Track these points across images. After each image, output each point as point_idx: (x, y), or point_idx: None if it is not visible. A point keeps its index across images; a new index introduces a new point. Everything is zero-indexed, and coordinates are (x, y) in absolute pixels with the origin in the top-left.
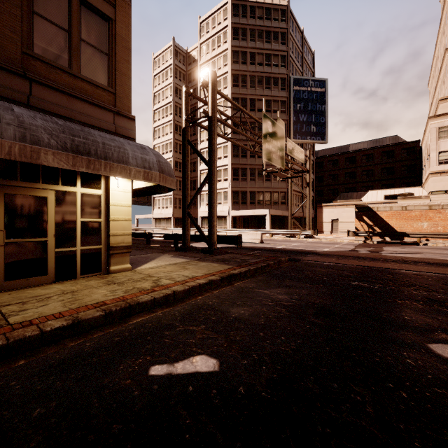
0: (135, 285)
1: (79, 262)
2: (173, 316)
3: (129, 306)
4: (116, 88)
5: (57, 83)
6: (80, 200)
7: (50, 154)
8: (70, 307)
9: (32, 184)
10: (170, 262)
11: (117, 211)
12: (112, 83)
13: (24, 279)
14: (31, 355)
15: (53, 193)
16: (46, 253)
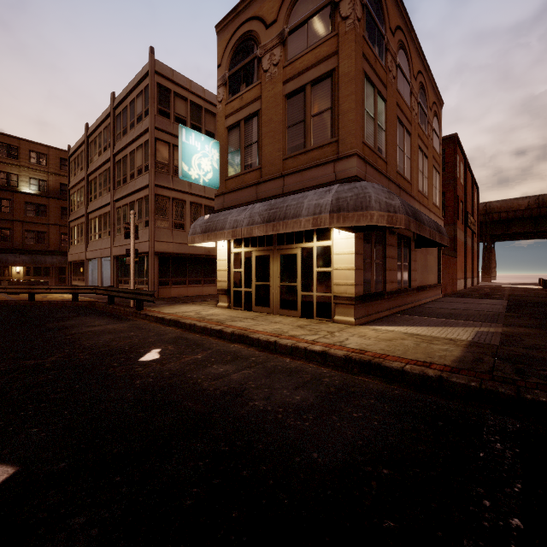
0: (295, 331)
1: (315, 305)
2: (225, 349)
3: (243, 336)
4: (339, 134)
5: (298, 167)
6: (316, 253)
7: (257, 228)
8: (243, 326)
9: (291, 245)
10: (423, 333)
11: (340, 260)
12: (335, 132)
13: (287, 310)
14: (203, 335)
15: (300, 250)
16: (297, 295)
